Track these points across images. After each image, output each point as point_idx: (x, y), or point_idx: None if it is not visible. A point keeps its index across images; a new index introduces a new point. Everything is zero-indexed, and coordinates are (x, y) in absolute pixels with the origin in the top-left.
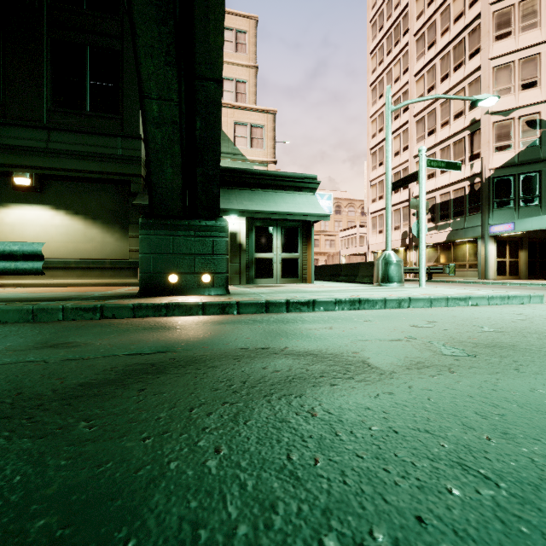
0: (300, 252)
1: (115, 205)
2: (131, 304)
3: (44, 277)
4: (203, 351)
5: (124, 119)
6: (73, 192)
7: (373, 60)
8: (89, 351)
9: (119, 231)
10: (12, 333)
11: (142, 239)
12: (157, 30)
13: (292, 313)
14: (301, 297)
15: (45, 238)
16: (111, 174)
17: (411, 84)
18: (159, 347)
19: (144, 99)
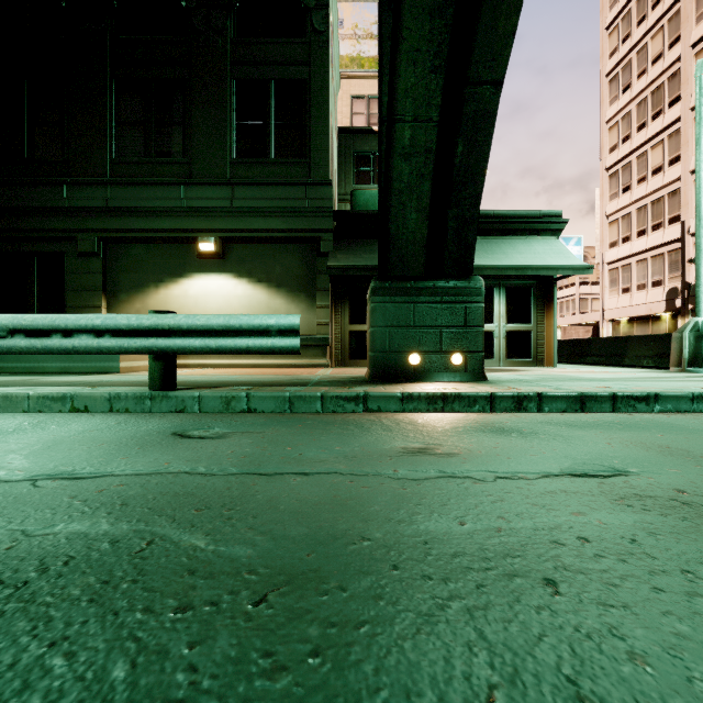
0: (534, 323)
1: (301, 269)
2: (400, 393)
3: (227, 357)
4: (690, 477)
5: (312, 163)
6: (256, 256)
7: (611, 38)
8: (494, 464)
9: (304, 301)
10: (321, 428)
11: (375, 308)
12: (429, 25)
13: (649, 414)
14: (621, 388)
15: (228, 311)
16: (297, 231)
17: (686, 60)
18: (591, 465)
19: (395, 124)
